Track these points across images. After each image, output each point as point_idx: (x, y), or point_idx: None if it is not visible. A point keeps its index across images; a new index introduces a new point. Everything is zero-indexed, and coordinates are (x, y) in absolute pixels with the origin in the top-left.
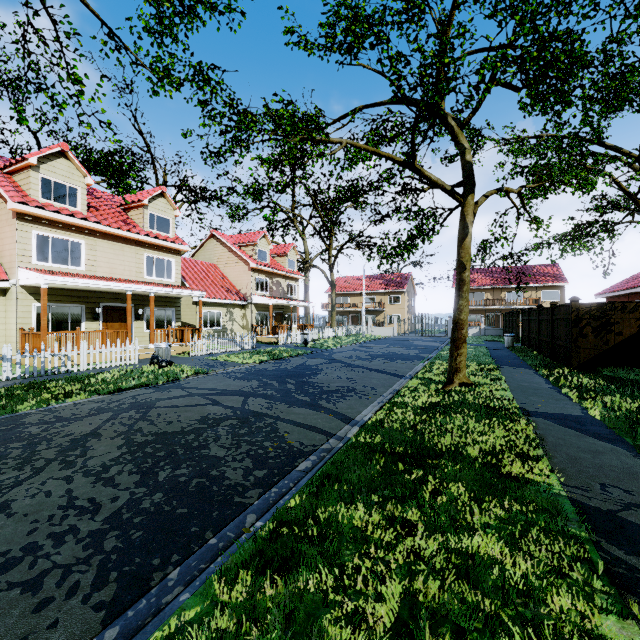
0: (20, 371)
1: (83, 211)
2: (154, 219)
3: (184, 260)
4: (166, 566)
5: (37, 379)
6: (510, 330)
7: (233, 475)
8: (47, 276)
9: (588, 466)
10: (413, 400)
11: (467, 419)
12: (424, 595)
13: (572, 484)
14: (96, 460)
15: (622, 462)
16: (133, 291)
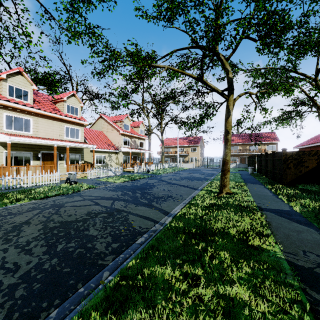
0: None
1: (31, 103)
2: (69, 108)
3: (86, 129)
4: (50, 308)
5: (3, 191)
6: (251, 165)
7: (100, 247)
8: (10, 137)
9: (295, 240)
10: (201, 202)
11: (229, 213)
12: None
13: (287, 251)
14: (24, 238)
15: (313, 237)
16: (58, 145)
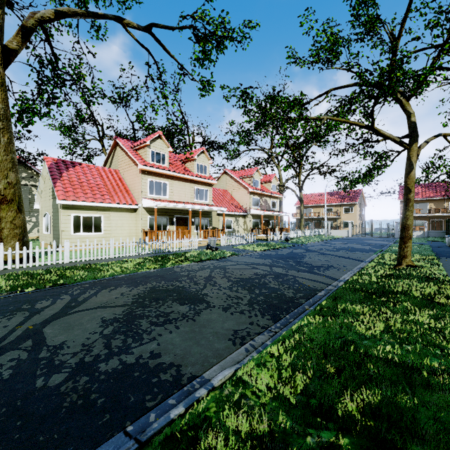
0: (151, 250)
1: (167, 166)
2: (199, 166)
3: None
4: (283, 314)
5: (159, 254)
6: None
7: (288, 294)
8: (157, 202)
9: None
10: (374, 272)
11: (412, 281)
12: (394, 327)
13: None
14: (223, 285)
15: None
16: (191, 208)
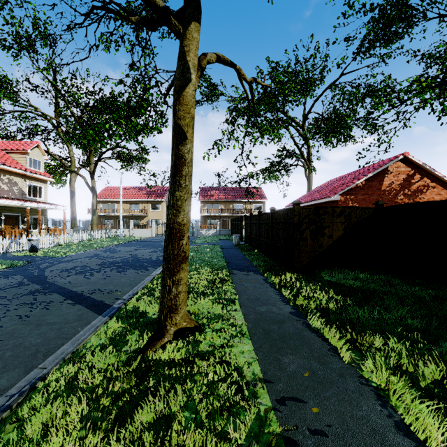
0: None
1: None
2: None
3: None
4: None
5: None
6: (236, 231)
7: None
8: None
9: None
10: None
11: None
12: None
13: None
14: None
15: None
16: None
